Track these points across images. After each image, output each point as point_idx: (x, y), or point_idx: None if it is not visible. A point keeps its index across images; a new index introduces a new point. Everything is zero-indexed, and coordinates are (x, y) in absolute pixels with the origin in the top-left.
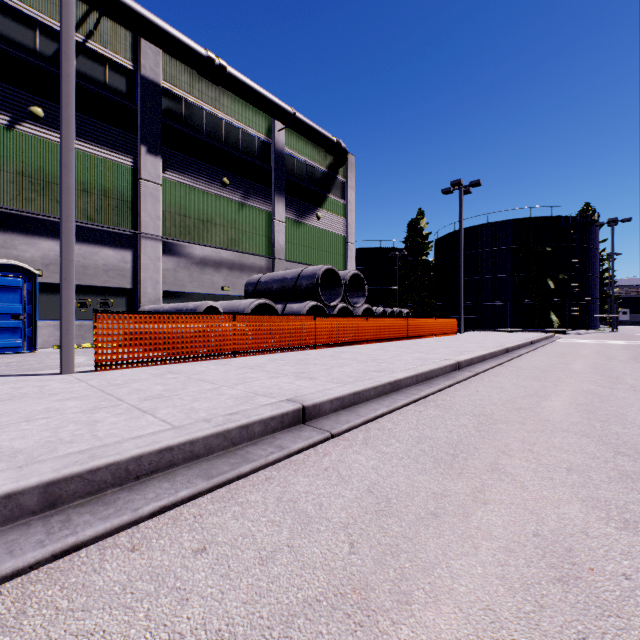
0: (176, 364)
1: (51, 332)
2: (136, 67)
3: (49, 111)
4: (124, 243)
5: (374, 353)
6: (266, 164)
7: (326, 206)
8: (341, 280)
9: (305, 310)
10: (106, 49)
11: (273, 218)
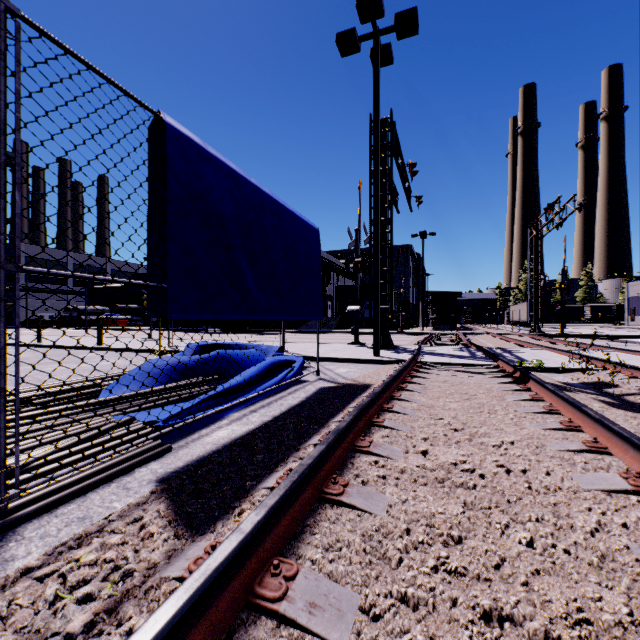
0: None
1: None
2: None
3: None
4: None
5: None
6: None
7: None
8: None
9: None
10: None
11: None
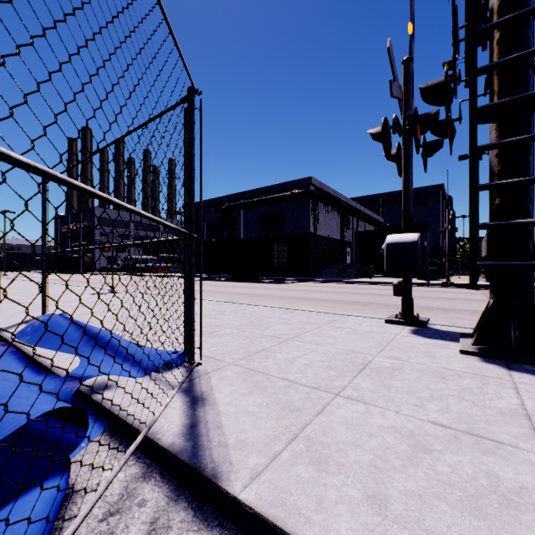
0: None
1: None
2: None
3: None
4: None
5: None
6: None
7: None
8: None
9: None
10: None
11: None
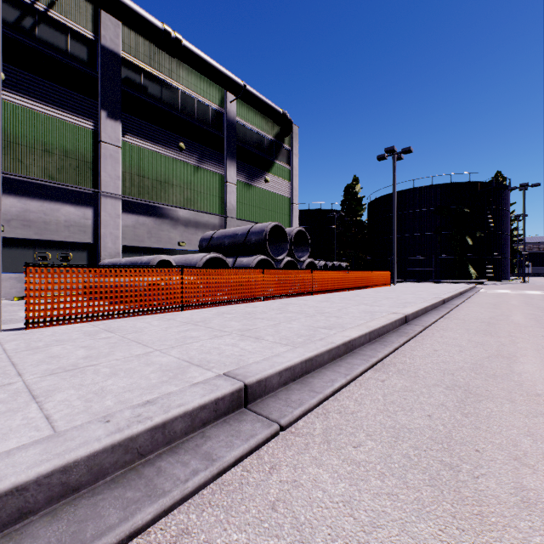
0: (119, 319)
1: (13, 284)
2: (97, 37)
3: (11, 74)
4: (85, 201)
5: (320, 305)
6: (219, 132)
7: (273, 171)
8: (287, 236)
9: (254, 263)
10: (67, 19)
11: (226, 180)
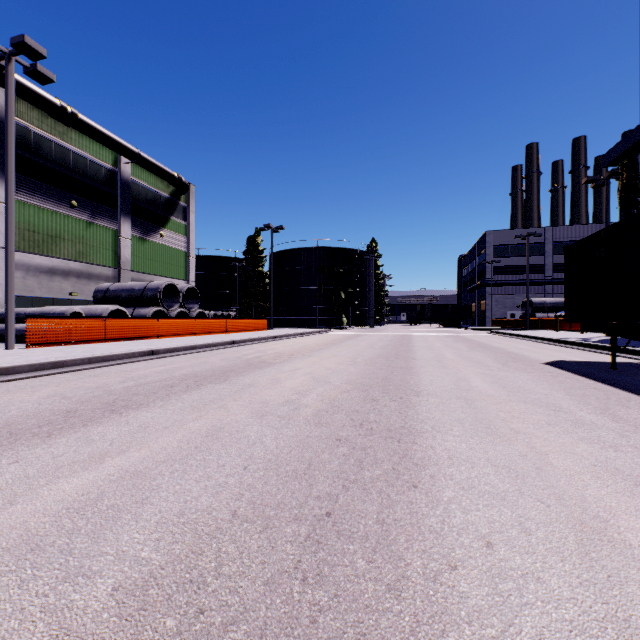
0: (71, 345)
1: None
2: None
3: None
4: None
5: (195, 339)
6: (113, 190)
7: (169, 226)
8: (179, 292)
9: (151, 313)
10: None
11: (120, 235)
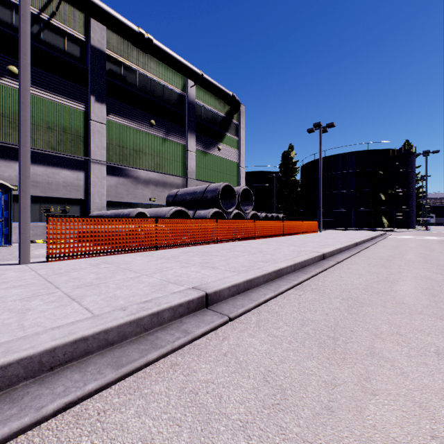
0: (111, 255)
1: None
2: (87, 39)
3: None
4: (78, 166)
5: (260, 246)
6: (182, 111)
7: (225, 141)
8: (235, 193)
9: (209, 215)
10: (65, 25)
11: (187, 149)
